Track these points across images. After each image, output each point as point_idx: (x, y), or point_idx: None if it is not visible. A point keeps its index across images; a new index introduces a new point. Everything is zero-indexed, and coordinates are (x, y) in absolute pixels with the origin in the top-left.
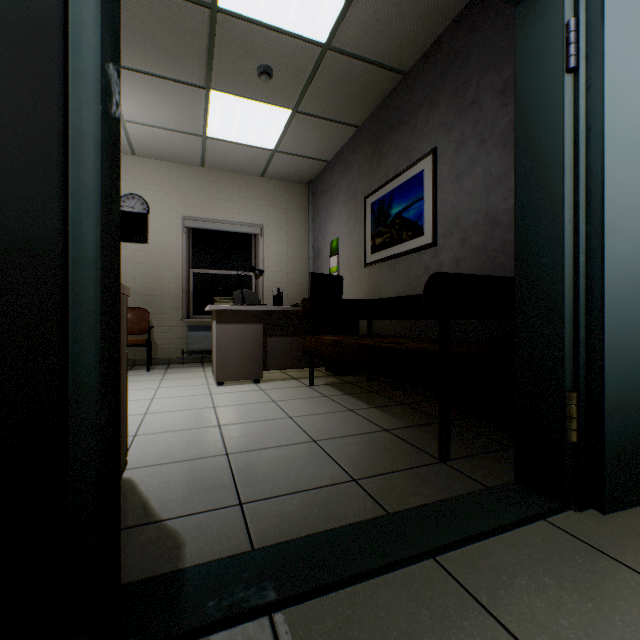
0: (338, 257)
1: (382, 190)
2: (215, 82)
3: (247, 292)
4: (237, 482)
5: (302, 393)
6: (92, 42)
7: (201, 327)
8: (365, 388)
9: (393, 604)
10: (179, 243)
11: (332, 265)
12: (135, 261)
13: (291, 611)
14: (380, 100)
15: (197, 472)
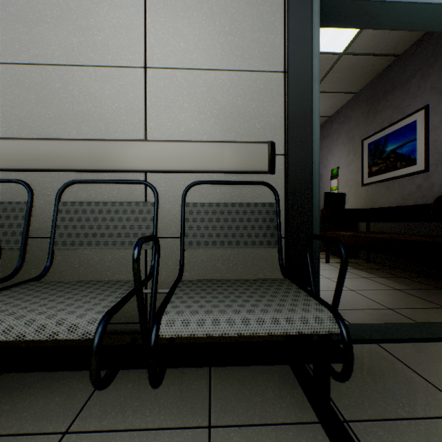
0: (338, 180)
1: (377, 135)
2: None
3: None
4: None
5: (324, 266)
6: (317, 130)
7: None
8: (367, 266)
9: (438, 351)
10: None
11: (332, 185)
12: None
13: (386, 344)
14: (376, 74)
15: None
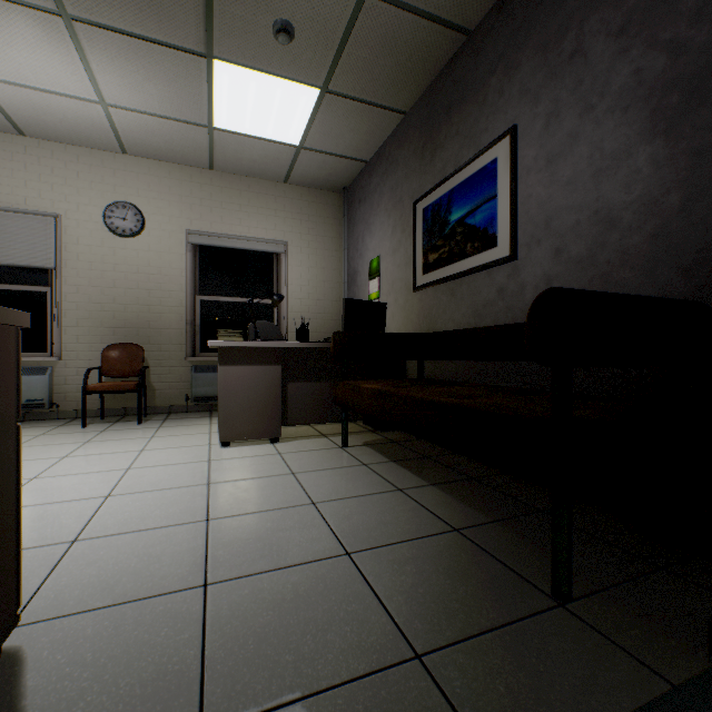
0: (379, 280)
1: (437, 191)
2: (218, 47)
3: (266, 324)
4: (207, 663)
5: (332, 459)
6: None
7: (210, 367)
8: (416, 451)
9: None
10: (182, 263)
11: (372, 290)
12: (126, 285)
13: None
14: (435, 74)
15: (143, 633)
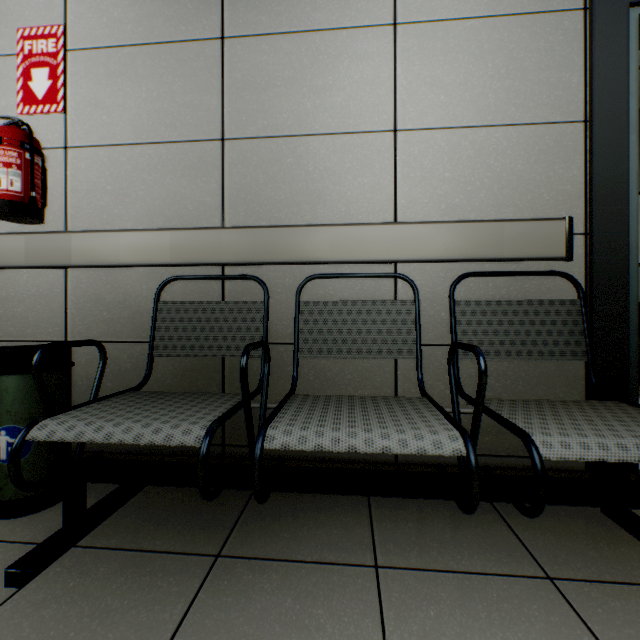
0: None
1: None
2: None
3: None
4: None
5: None
6: (634, 198)
7: None
8: None
9: None
10: None
11: None
12: None
13: None
14: None
15: None
